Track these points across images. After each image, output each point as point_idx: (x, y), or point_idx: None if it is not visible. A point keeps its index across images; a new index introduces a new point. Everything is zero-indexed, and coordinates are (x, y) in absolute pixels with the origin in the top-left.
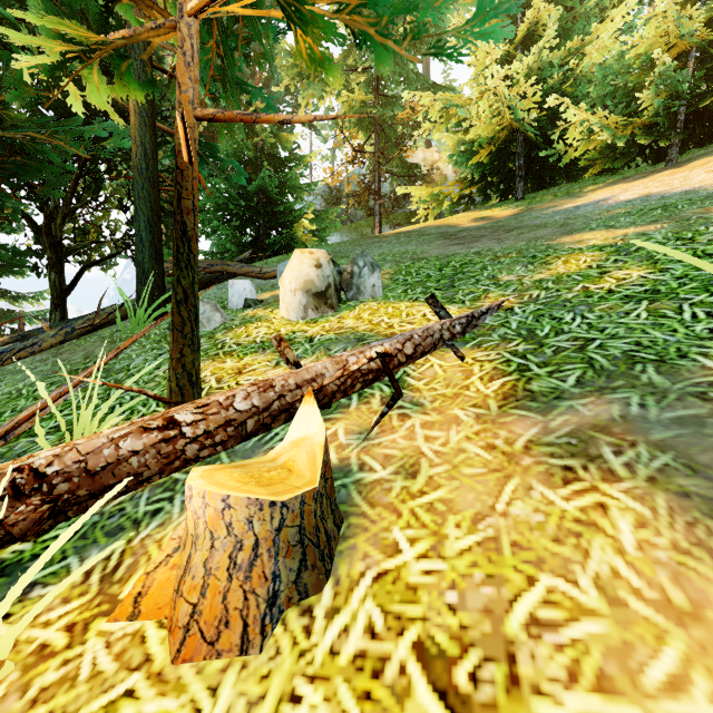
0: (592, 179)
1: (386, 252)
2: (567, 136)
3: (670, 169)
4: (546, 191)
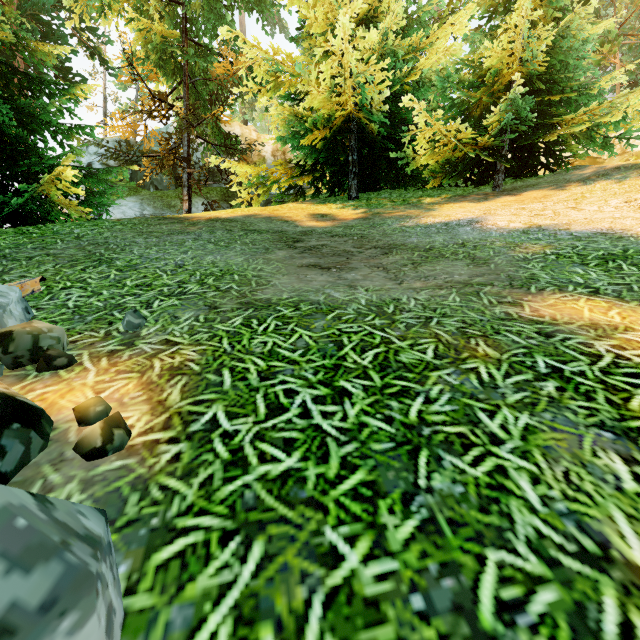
0: (420, 190)
1: (188, 263)
2: (417, 137)
3: (507, 196)
4: (377, 193)
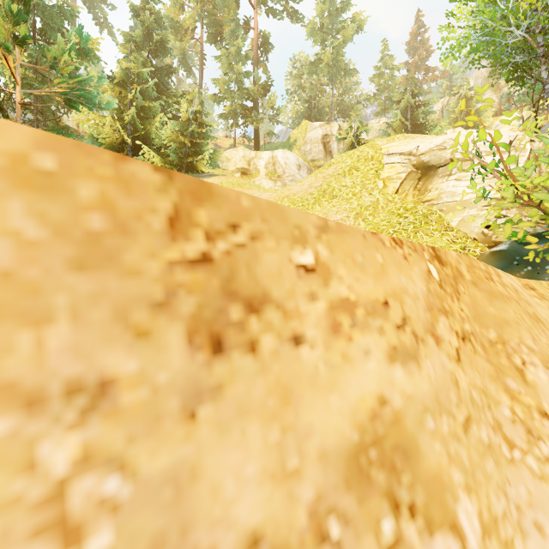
0: None
1: None
2: (144, 154)
3: None
4: None
